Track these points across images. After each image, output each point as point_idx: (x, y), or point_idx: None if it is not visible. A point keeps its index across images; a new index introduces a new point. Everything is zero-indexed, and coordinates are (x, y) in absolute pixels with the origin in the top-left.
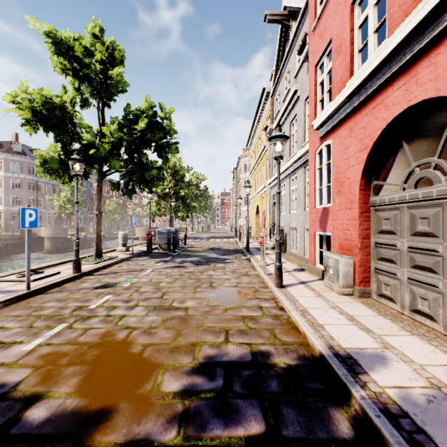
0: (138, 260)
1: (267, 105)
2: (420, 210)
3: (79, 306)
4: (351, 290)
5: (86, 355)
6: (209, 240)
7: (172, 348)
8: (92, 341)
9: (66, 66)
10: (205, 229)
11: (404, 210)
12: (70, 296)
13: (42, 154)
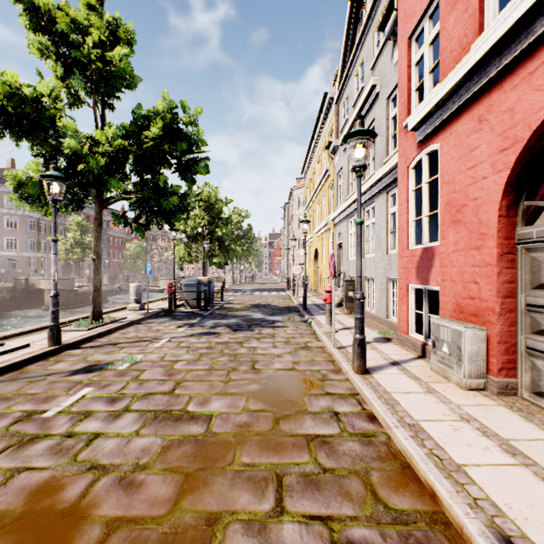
0: (153, 323)
1: (330, 115)
2: None
3: (27, 413)
4: (483, 382)
5: None
6: (254, 294)
7: (166, 533)
8: (8, 509)
9: (49, 48)
10: (249, 279)
11: None
12: (24, 389)
13: (17, 173)
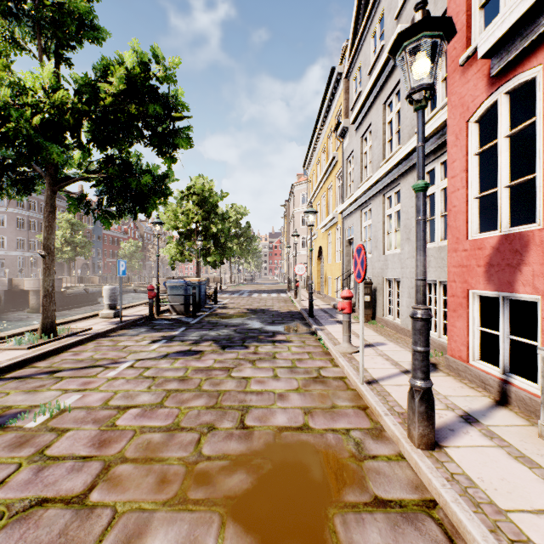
0: (123, 337)
1: (338, 94)
2: None
3: None
4: None
5: None
6: (252, 296)
7: None
8: None
9: None
10: (248, 279)
11: None
12: None
13: None
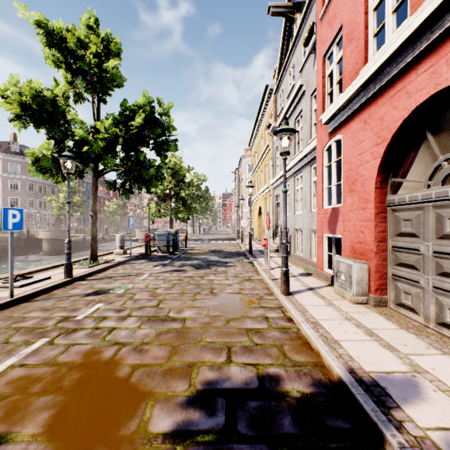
0: (136, 264)
1: (270, 102)
2: (449, 210)
3: (65, 317)
4: (366, 299)
5: (64, 379)
6: (211, 242)
7: (166, 370)
8: (73, 361)
9: (59, 58)
10: (206, 231)
11: (428, 210)
12: (57, 304)
13: (34, 151)
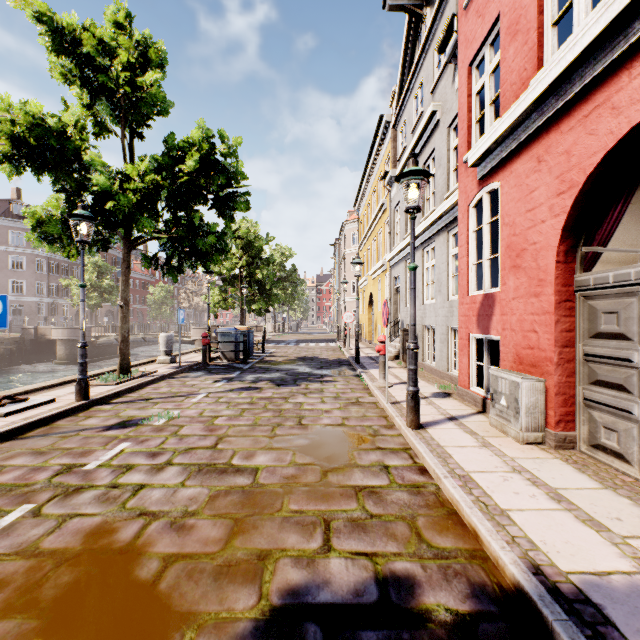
0: (187, 378)
1: (386, 141)
2: None
3: (67, 466)
4: (541, 436)
5: (45, 585)
6: (299, 345)
7: (220, 566)
8: (67, 547)
9: (72, 71)
10: (294, 328)
11: None
12: (58, 444)
13: (36, 210)
